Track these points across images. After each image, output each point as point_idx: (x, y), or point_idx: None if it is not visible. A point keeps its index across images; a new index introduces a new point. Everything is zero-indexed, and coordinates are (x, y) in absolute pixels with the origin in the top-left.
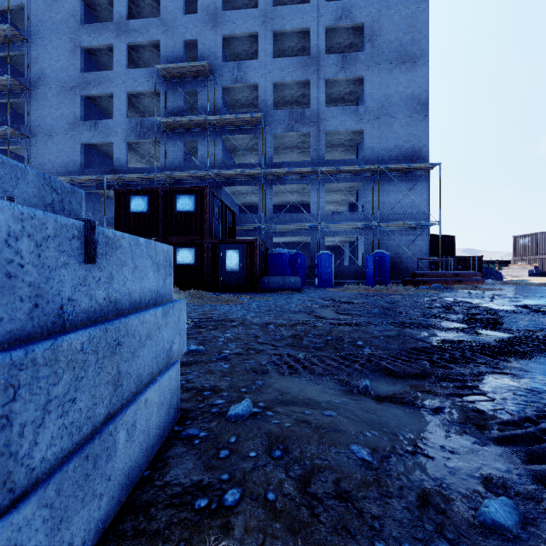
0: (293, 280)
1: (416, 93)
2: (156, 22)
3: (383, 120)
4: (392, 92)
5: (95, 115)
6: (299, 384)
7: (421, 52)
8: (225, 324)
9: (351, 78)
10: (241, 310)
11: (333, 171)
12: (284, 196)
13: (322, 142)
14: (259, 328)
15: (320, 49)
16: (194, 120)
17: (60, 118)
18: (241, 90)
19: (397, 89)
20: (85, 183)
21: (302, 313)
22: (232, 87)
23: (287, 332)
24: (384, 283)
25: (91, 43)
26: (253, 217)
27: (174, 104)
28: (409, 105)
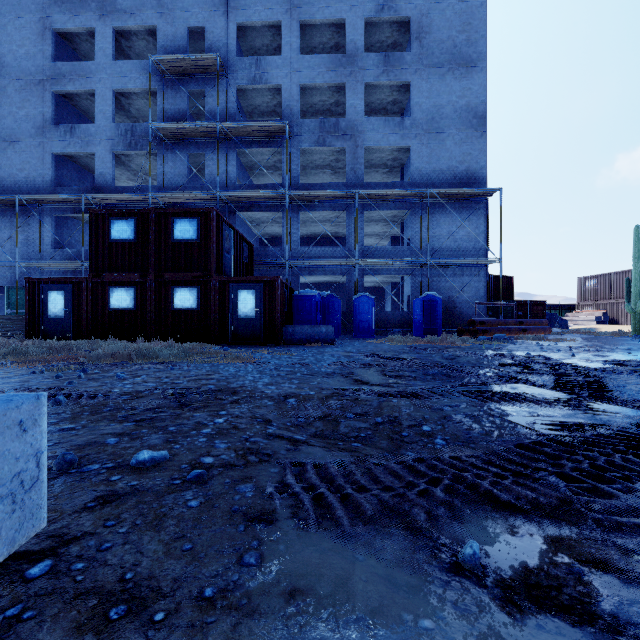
0: (324, 329)
1: (472, 104)
2: (152, 2)
3: (433, 136)
4: (443, 102)
5: (72, 118)
6: (335, 558)
7: (477, 55)
8: (222, 398)
9: (395, 83)
10: (251, 373)
11: (373, 195)
12: (314, 226)
13: (361, 160)
14: (273, 405)
15: (358, 46)
16: (200, 128)
17: (24, 119)
18: (261, 93)
19: (449, 98)
20: (58, 205)
21: (337, 376)
22: (249, 89)
23: (315, 411)
24: (435, 333)
25: (66, 24)
26: (276, 250)
27: (175, 107)
28: (464, 118)
